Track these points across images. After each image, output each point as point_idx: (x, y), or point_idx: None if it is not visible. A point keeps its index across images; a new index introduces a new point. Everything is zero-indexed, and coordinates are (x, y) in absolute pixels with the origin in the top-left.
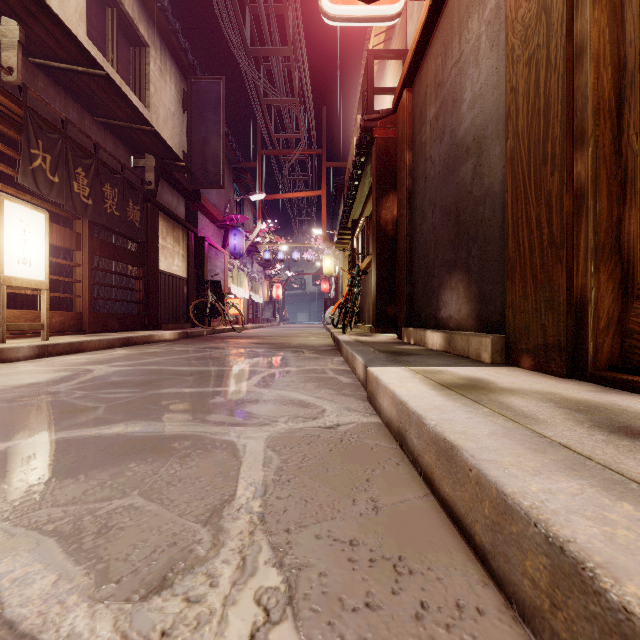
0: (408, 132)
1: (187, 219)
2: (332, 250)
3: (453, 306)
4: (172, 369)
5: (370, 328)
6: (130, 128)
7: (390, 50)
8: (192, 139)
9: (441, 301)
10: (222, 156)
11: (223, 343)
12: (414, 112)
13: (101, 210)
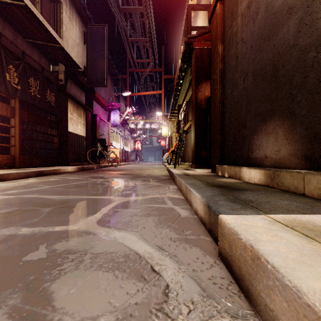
0: (220, 31)
1: (87, 104)
2: (167, 122)
3: (269, 148)
4: (44, 198)
5: (190, 165)
6: (47, 45)
7: (201, 4)
8: (89, 59)
9: (254, 145)
10: (105, 68)
11: (102, 174)
12: (225, 16)
13: (27, 93)
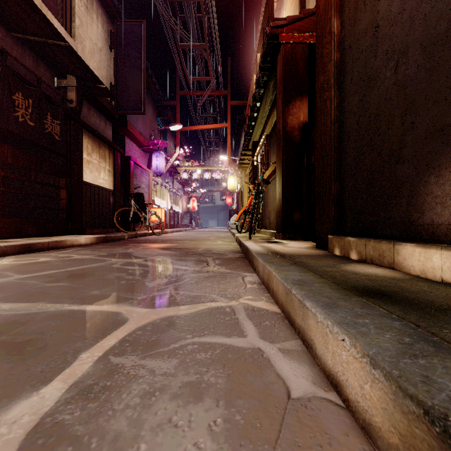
0: None
1: (116, 142)
2: (235, 170)
3: None
4: None
5: (275, 234)
6: (46, 44)
7: None
8: (118, 73)
9: (427, 196)
10: (143, 87)
11: (131, 248)
12: None
13: (10, 117)
